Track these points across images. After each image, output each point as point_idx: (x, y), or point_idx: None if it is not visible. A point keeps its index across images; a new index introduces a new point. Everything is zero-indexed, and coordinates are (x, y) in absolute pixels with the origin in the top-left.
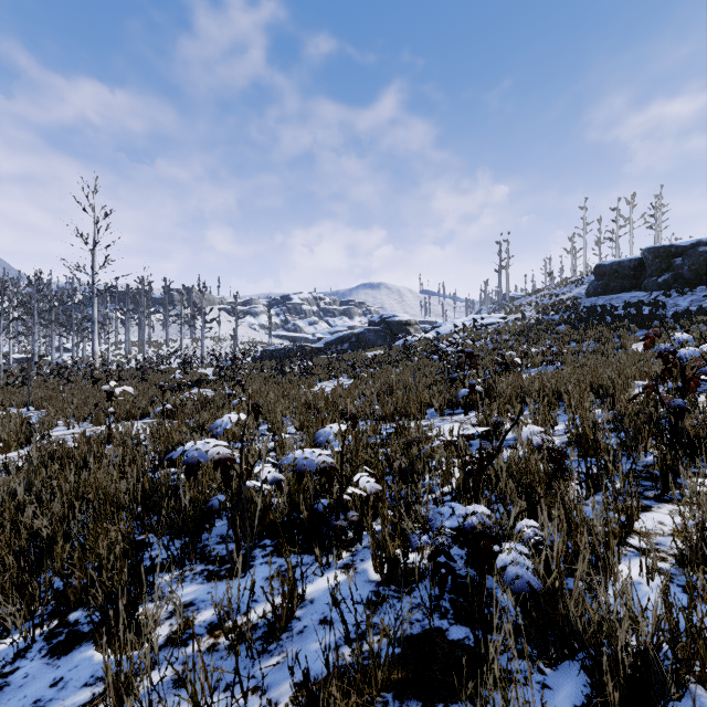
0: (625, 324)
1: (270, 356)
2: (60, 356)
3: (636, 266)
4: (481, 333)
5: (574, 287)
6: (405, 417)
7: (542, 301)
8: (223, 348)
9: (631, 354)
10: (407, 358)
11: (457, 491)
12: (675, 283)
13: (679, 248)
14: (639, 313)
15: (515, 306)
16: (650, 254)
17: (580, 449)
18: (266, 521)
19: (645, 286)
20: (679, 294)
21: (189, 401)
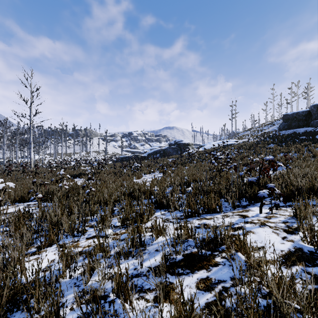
0: (310, 143)
1: (121, 160)
2: (24, 160)
3: (306, 115)
4: (227, 148)
5: (270, 126)
6: (208, 210)
7: (254, 133)
8: (100, 156)
9: None
10: (190, 161)
11: None
12: None
13: None
14: (315, 137)
15: (240, 136)
16: (314, 108)
17: None
18: None
19: (312, 124)
20: None
21: (64, 188)
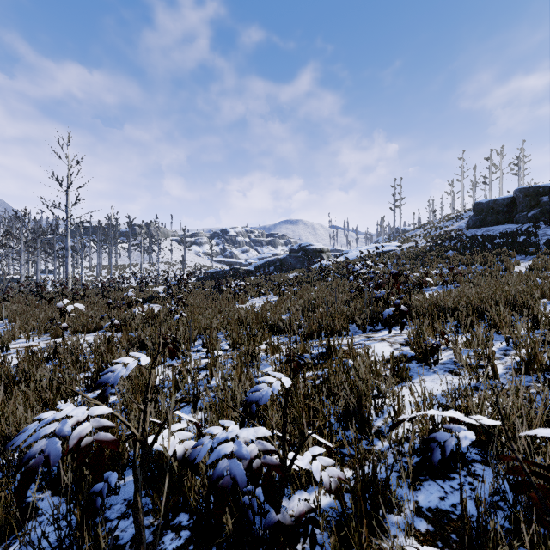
0: (505, 250)
1: (211, 277)
2: (46, 277)
3: (509, 204)
4: (382, 258)
5: (455, 222)
6: (331, 333)
7: (430, 232)
8: (174, 270)
9: (515, 275)
10: (322, 278)
11: (422, 443)
12: (542, 217)
13: (546, 188)
14: (515, 241)
15: (407, 237)
16: (521, 193)
17: (543, 380)
18: (183, 490)
19: (517, 220)
20: (547, 226)
21: (138, 316)
